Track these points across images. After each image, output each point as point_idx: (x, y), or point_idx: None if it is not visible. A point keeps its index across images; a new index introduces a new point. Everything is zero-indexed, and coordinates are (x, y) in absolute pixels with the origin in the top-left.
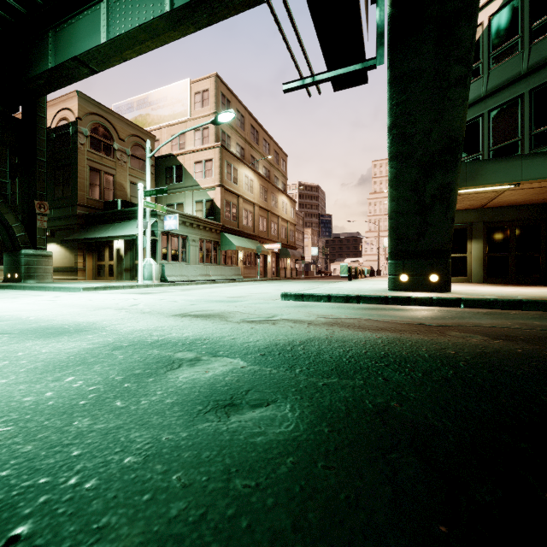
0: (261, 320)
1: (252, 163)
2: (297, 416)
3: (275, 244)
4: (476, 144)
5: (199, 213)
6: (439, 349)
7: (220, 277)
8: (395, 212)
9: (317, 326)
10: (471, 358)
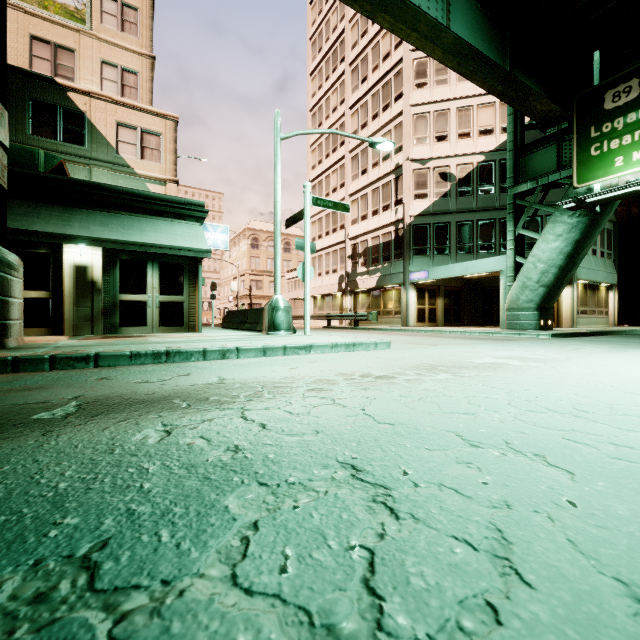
0: None
1: None
2: None
3: None
4: (469, 238)
5: None
6: None
7: None
8: (553, 284)
9: None
10: None
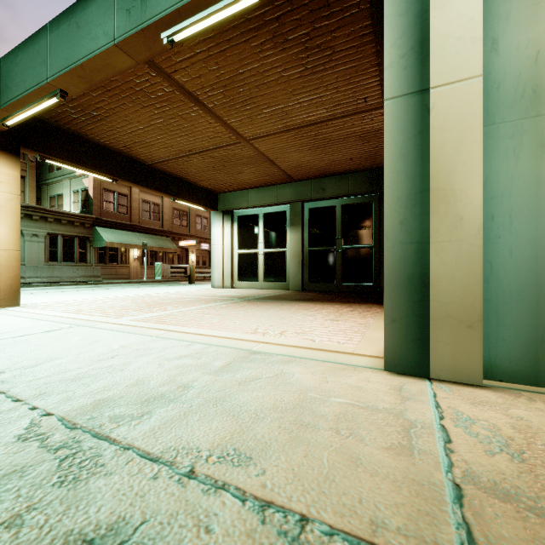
0: None
1: None
2: None
3: (191, 240)
4: None
5: (76, 204)
6: None
7: (48, 279)
8: None
9: None
10: None
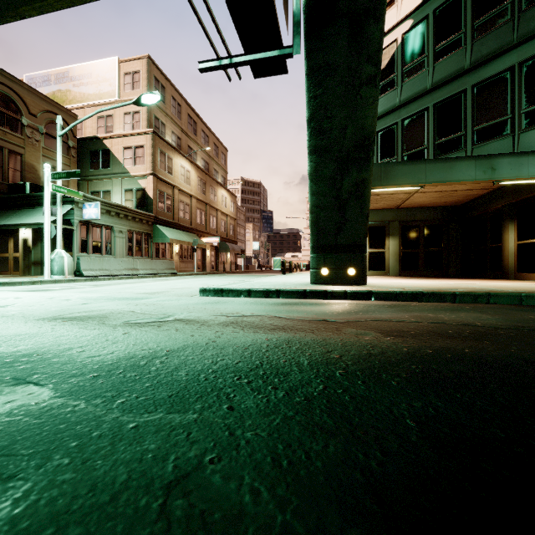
0: (148, 322)
1: (189, 154)
2: (13, 516)
3: (214, 237)
4: (392, 150)
5: (129, 202)
6: (324, 353)
7: (150, 271)
8: (315, 206)
9: (209, 327)
10: (352, 363)
